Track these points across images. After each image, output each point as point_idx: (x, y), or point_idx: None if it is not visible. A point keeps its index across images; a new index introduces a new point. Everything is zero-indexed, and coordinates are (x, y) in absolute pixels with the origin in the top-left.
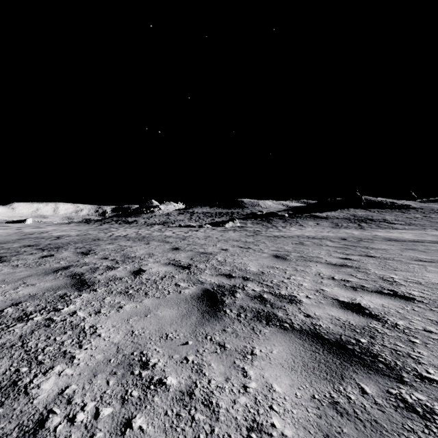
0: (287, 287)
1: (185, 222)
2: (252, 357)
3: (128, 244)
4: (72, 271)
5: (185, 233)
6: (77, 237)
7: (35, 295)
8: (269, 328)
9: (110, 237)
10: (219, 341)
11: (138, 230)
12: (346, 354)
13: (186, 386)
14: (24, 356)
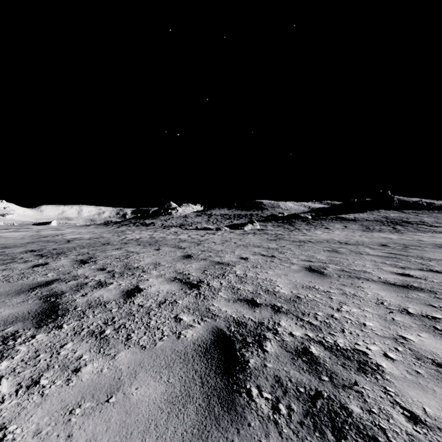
0: (343, 330)
1: (203, 224)
2: None
3: (136, 250)
4: (53, 289)
5: (201, 237)
6: (88, 240)
7: None
8: None
9: (121, 240)
10: None
11: (153, 233)
12: None
13: None
14: None
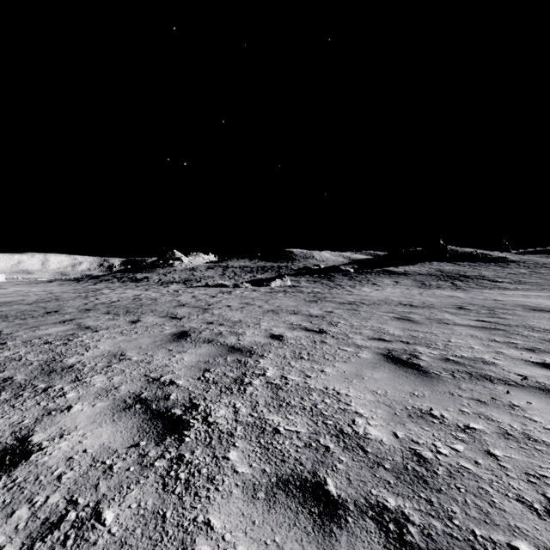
0: None
1: (216, 279)
2: None
3: (96, 323)
4: None
5: (210, 298)
6: (27, 306)
7: None
8: None
9: (84, 305)
10: None
11: (143, 292)
12: None
13: None
14: None
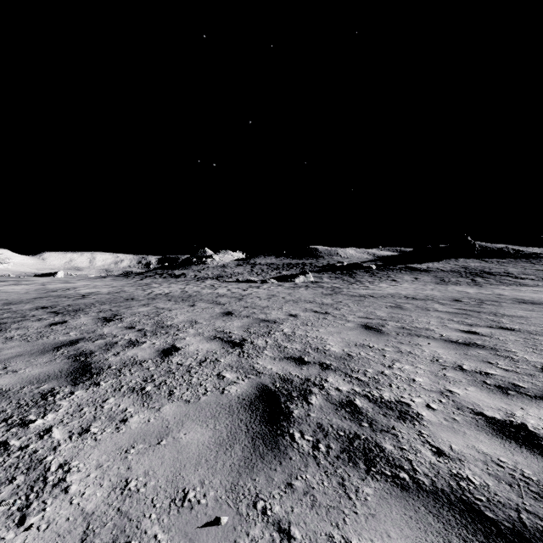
0: (391, 384)
1: (245, 275)
2: None
3: (167, 306)
4: (80, 348)
5: (242, 291)
6: (108, 295)
7: (6, 392)
8: (374, 484)
9: (148, 295)
10: (279, 518)
11: (185, 286)
12: None
13: None
14: None
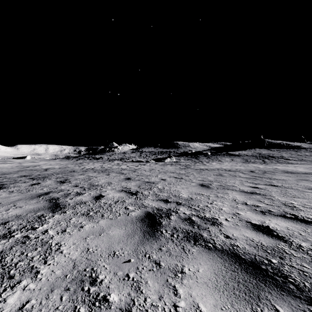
0: (210, 211)
1: (136, 158)
2: (182, 275)
3: (94, 175)
4: (51, 196)
5: (135, 167)
6: (59, 169)
7: (20, 216)
8: (196, 248)
9: (82, 169)
10: (155, 259)
11: (103, 164)
12: (261, 274)
13: (125, 303)
14: (0, 271)
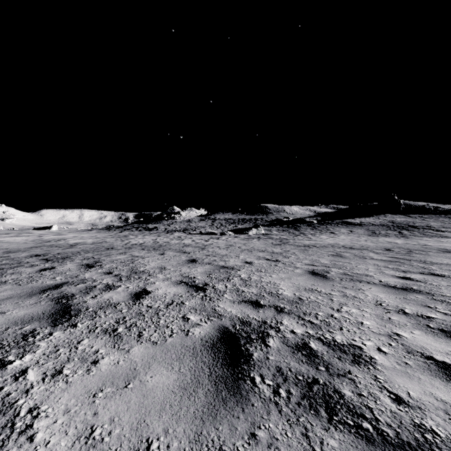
0: (342, 327)
1: (206, 228)
2: None
3: (141, 254)
4: (63, 291)
5: (205, 241)
6: (92, 245)
7: None
8: (338, 436)
9: (125, 245)
10: None
11: (157, 237)
12: None
13: None
14: None
